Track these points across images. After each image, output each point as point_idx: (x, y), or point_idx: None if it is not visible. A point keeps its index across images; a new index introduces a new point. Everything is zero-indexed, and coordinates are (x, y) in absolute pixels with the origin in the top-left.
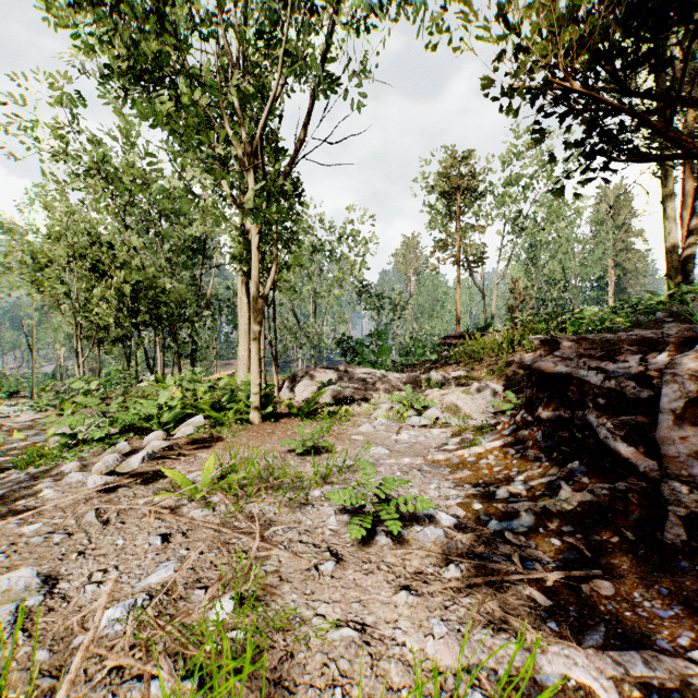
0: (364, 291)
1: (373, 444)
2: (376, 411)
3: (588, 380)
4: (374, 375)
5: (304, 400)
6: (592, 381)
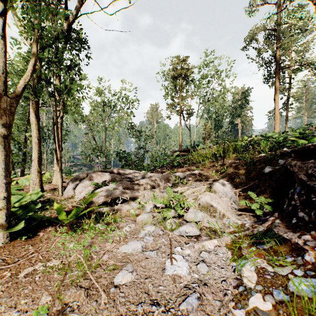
0: (132, 128)
1: (143, 302)
2: (142, 215)
3: None
4: (139, 175)
5: (80, 200)
6: None
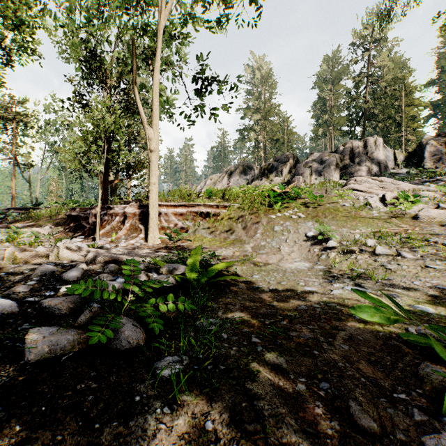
0: None
1: None
2: None
3: (82, 215)
4: None
5: None
6: (82, 215)
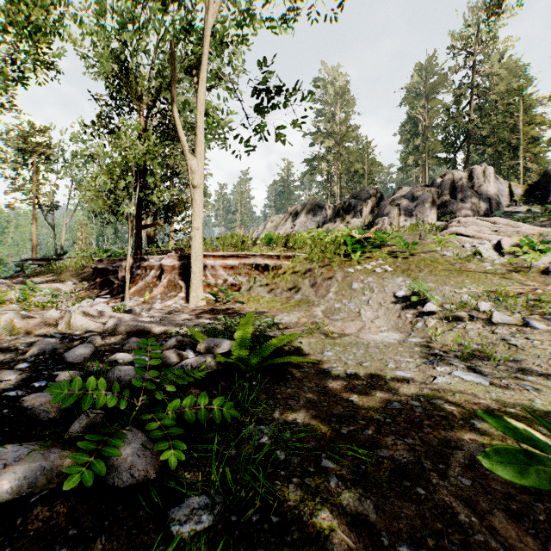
0: None
1: None
2: (12, 293)
3: (110, 269)
4: None
5: None
6: (111, 269)
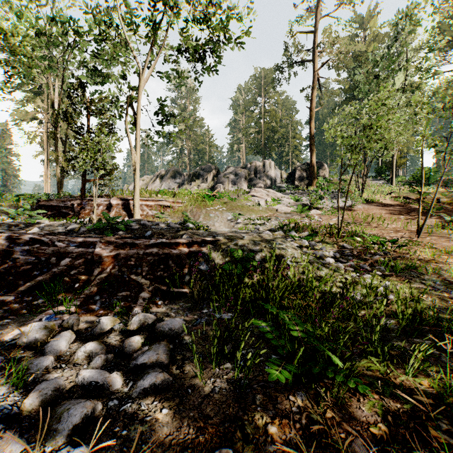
0: None
1: None
2: None
3: (61, 205)
4: None
5: None
6: (62, 205)
